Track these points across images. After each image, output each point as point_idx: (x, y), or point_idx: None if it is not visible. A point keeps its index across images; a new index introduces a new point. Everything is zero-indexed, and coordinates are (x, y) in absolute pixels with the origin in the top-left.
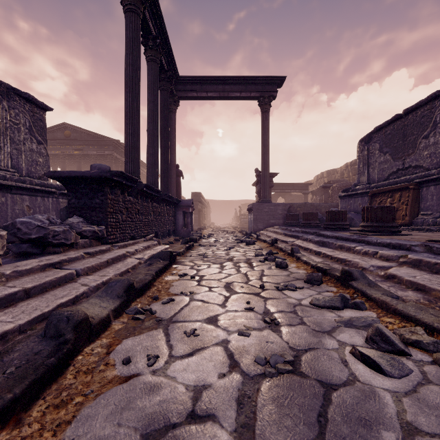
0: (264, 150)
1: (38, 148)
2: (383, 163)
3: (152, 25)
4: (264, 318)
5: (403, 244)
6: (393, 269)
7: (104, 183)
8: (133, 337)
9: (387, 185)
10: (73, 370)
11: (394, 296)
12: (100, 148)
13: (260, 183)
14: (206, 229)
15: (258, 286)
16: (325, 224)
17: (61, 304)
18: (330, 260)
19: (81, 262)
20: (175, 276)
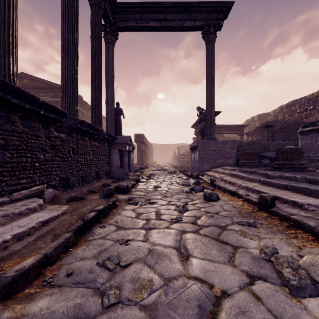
0: (209, 84)
1: None
2: None
3: None
4: None
5: None
6: None
7: None
8: None
9: None
10: None
11: None
12: (55, 95)
13: (203, 121)
14: (148, 168)
15: None
16: None
17: None
18: None
19: None
20: None
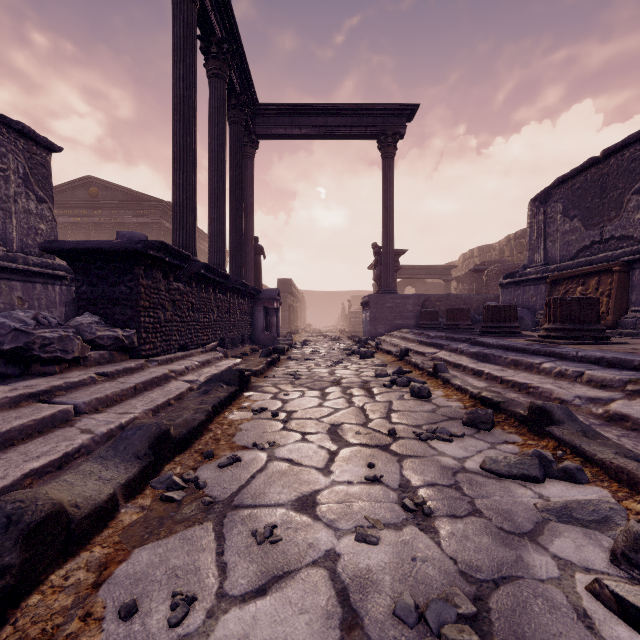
0: (386, 215)
1: (38, 209)
2: (570, 234)
3: (216, 22)
4: (402, 501)
5: (626, 359)
6: (619, 403)
7: (134, 260)
8: (153, 544)
9: (576, 267)
10: (9, 636)
11: (639, 458)
12: (142, 213)
13: (381, 265)
14: (299, 334)
15: (386, 431)
16: (483, 326)
17: (32, 472)
18: (500, 386)
19: (88, 390)
20: (247, 411)
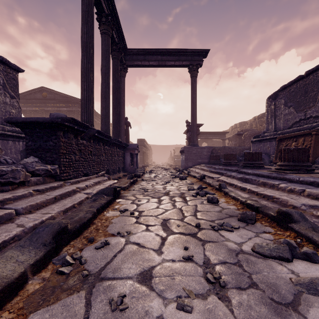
0: (193, 106)
1: (11, 102)
2: (288, 115)
3: (104, 5)
4: (206, 276)
5: None
6: None
7: (57, 127)
8: (44, 309)
9: (291, 132)
10: None
11: None
12: (69, 105)
13: (190, 132)
14: (149, 167)
15: (194, 224)
16: (244, 163)
17: None
18: (256, 196)
19: (27, 200)
20: (116, 211)
